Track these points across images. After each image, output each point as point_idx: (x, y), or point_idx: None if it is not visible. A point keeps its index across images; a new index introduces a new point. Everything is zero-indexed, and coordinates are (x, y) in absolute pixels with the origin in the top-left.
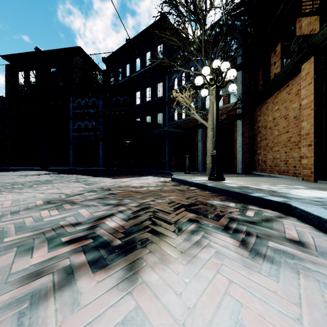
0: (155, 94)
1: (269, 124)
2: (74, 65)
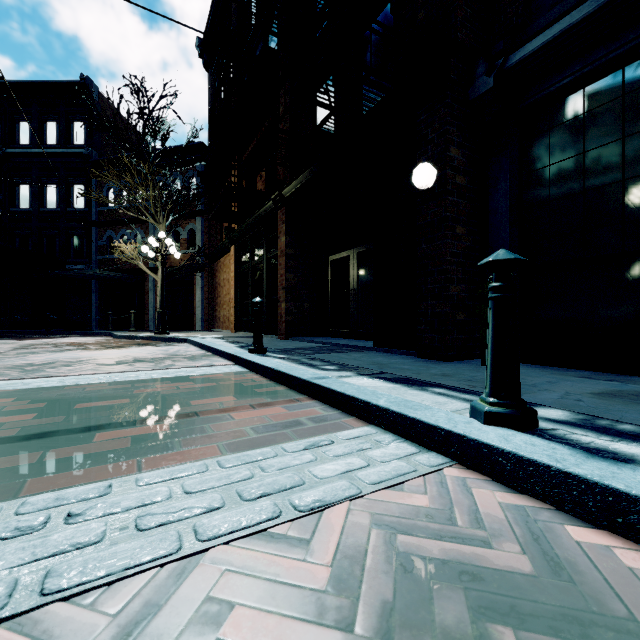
0: (68, 201)
1: (222, 283)
2: None
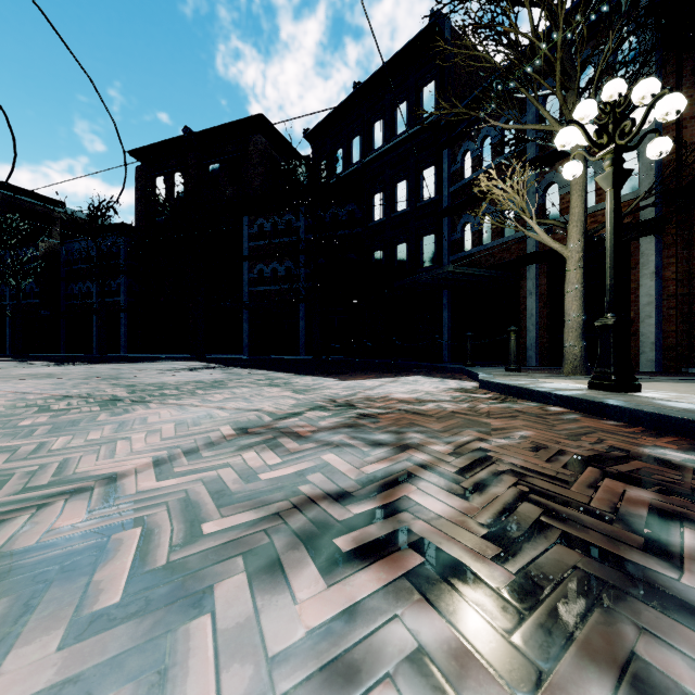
0: (418, 194)
1: None
2: (251, 153)
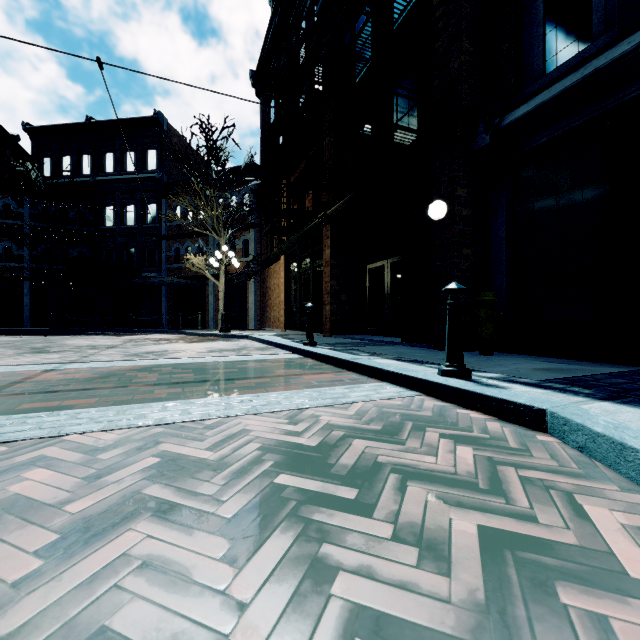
0: (144, 218)
1: (272, 287)
2: None
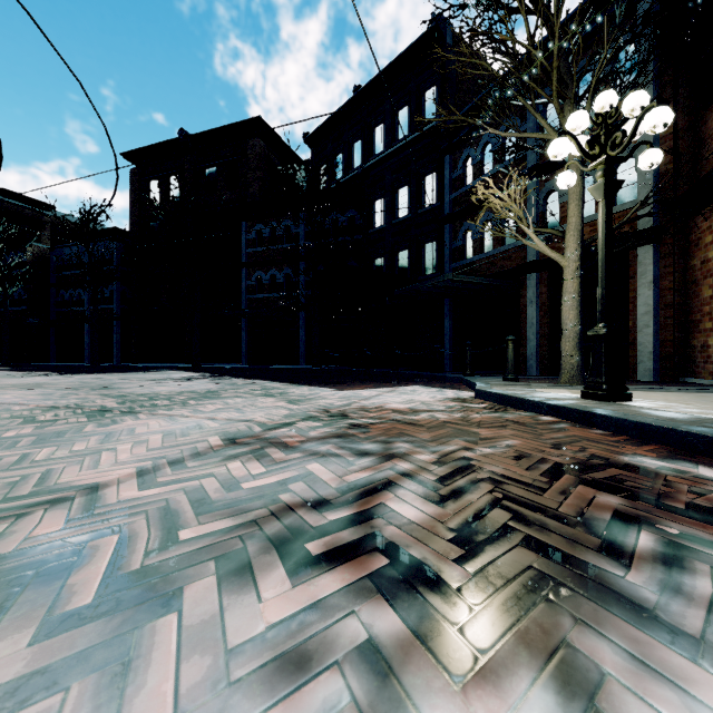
0: (419, 200)
1: None
2: (249, 157)
